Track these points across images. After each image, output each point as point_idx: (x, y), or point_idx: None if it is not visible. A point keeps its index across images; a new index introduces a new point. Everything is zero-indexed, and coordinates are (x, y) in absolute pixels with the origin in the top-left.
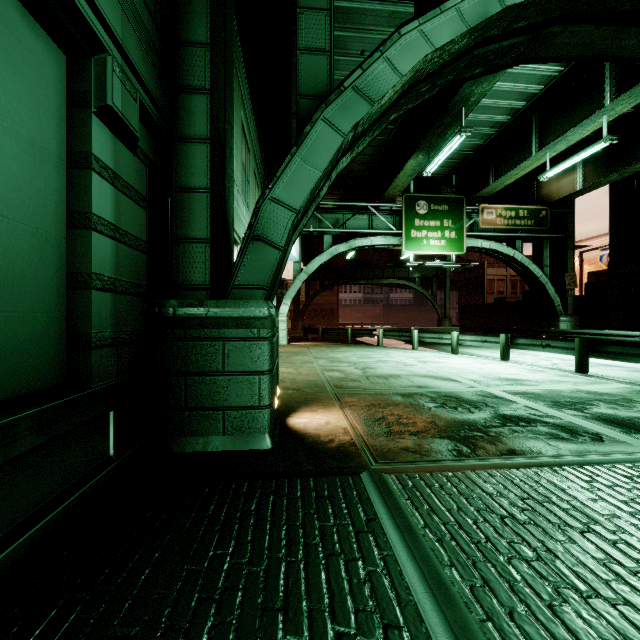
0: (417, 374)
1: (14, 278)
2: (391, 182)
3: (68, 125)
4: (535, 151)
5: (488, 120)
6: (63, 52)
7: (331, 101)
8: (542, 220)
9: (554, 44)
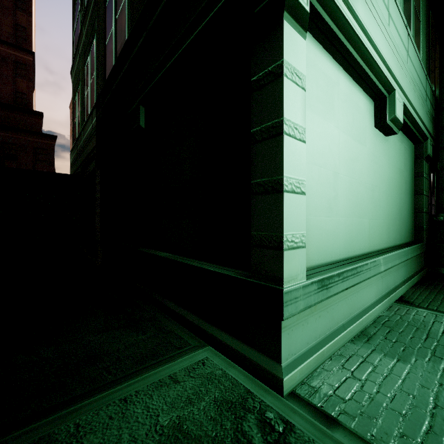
0: None
1: (410, 211)
2: None
3: (414, 165)
4: None
5: None
6: (413, 145)
7: None
8: None
9: None
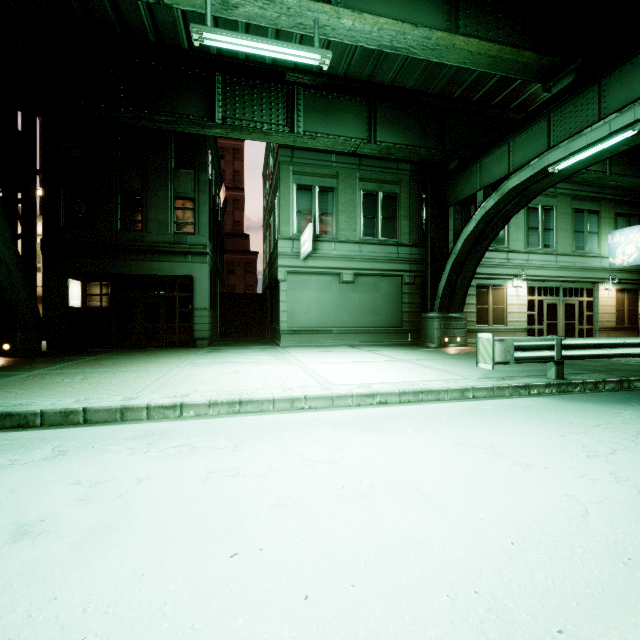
0: None
1: (393, 312)
2: None
3: (401, 288)
4: None
5: None
6: (401, 277)
7: (449, 258)
8: None
9: (540, 187)
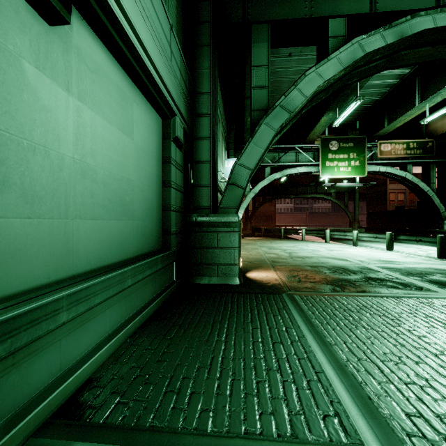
0: (324, 256)
1: (152, 208)
2: (311, 130)
3: (162, 146)
4: (418, 103)
5: (382, 84)
6: (161, 118)
7: (269, 113)
8: (429, 149)
9: (404, 59)
